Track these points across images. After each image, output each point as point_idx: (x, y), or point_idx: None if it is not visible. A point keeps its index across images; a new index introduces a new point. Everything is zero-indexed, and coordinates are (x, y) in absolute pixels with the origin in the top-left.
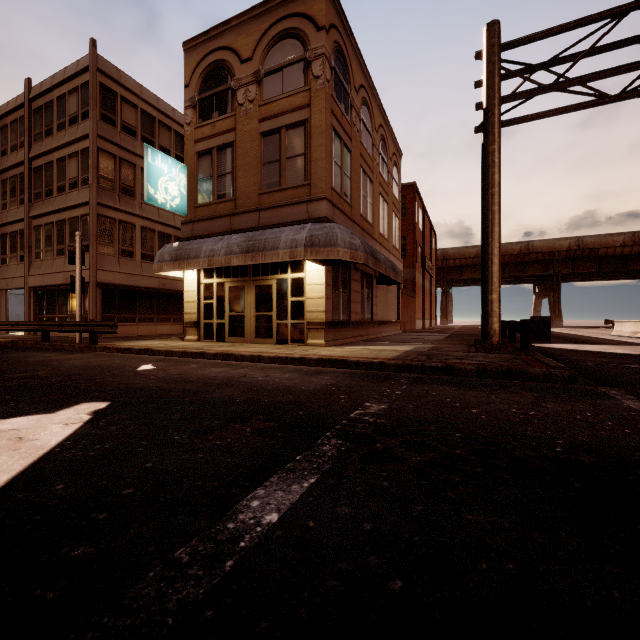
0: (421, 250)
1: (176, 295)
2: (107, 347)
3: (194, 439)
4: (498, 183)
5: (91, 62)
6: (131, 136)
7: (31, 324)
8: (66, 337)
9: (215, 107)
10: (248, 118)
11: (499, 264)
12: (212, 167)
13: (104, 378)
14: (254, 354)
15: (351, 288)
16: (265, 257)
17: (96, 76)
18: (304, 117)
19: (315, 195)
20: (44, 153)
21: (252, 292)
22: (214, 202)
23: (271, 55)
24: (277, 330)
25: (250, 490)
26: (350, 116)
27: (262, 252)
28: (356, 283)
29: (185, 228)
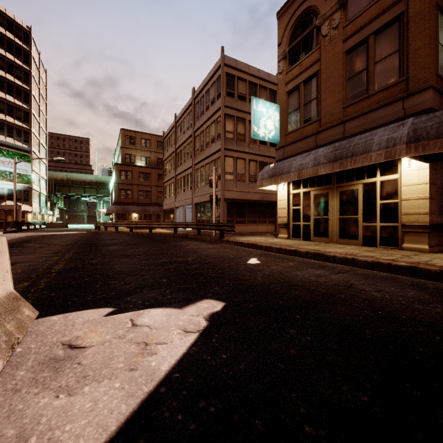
0: None
1: (270, 204)
2: (229, 240)
3: None
4: None
5: (221, 61)
6: (243, 101)
7: (193, 224)
8: (209, 232)
9: (302, 49)
10: (332, 44)
11: None
12: (299, 99)
13: (224, 269)
14: (347, 256)
15: None
16: (354, 162)
17: (224, 69)
18: (398, 12)
19: (414, 88)
20: (200, 126)
21: (336, 198)
22: (301, 127)
23: None
24: (363, 232)
25: None
26: None
27: (351, 158)
28: None
29: (278, 153)
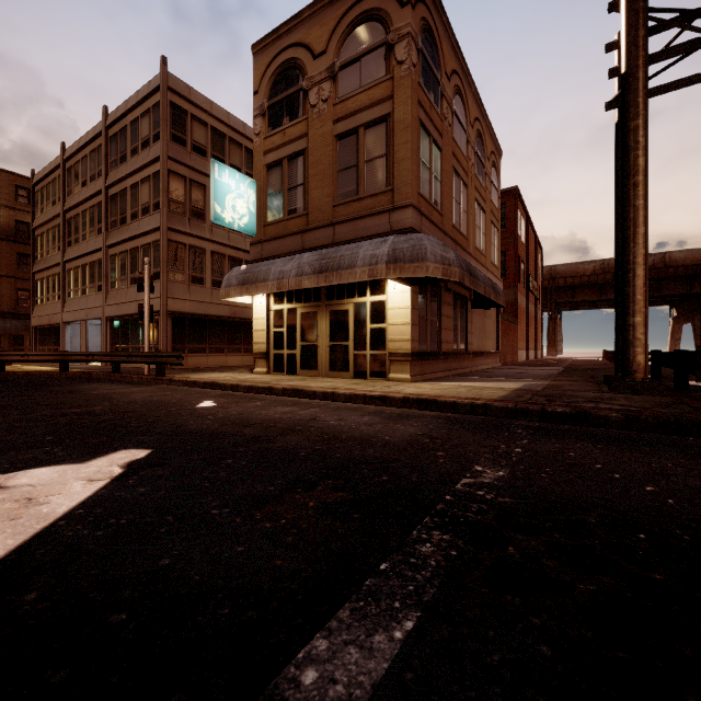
0: (524, 267)
1: (247, 324)
2: (173, 379)
3: (236, 517)
4: (643, 169)
5: (162, 81)
6: (201, 156)
7: (103, 355)
8: (138, 368)
9: (285, 112)
10: (321, 120)
11: (645, 276)
12: (282, 180)
13: (157, 417)
14: (327, 390)
15: (441, 312)
16: (340, 277)
17: (166, 95)
18: (385, 111)
19: (399, 202)
20: (119, 180)
21: (326, 319)
22: (284, 219)
23: (347, 44)
24: (354, 362)
25: (303, 638)
26: (440, 107)
27: (337, 271)
28: (447, 306)
29: (254, 249)
